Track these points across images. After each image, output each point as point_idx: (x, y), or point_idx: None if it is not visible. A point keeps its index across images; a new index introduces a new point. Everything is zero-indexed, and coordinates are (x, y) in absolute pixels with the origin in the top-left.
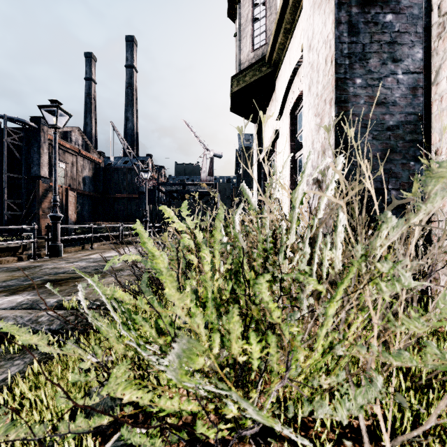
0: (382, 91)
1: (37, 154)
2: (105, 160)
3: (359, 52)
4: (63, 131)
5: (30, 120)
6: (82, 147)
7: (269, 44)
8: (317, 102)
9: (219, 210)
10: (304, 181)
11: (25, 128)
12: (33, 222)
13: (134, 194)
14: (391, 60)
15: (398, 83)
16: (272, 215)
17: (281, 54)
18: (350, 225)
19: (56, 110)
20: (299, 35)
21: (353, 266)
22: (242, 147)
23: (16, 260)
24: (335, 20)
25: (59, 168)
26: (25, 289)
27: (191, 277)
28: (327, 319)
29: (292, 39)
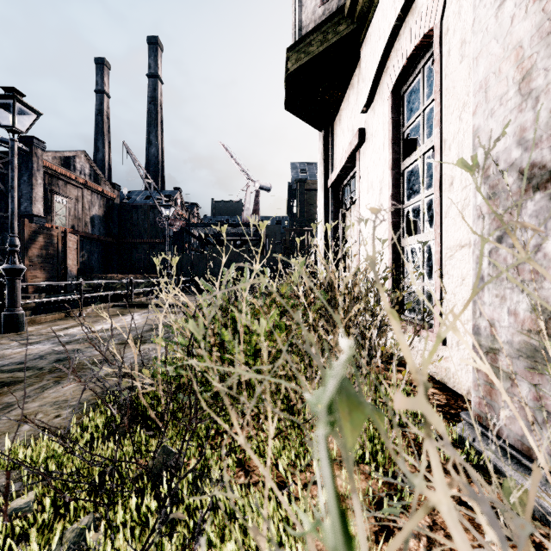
0: None
1: (28, 185)
2: (121, 196)
3: None
4: (64, 156)
5: (19, 141)
6: (89, 178)
7: None
8: None
9: None
10: None
11: None
12: None
13: (158, 238)
14: None
15: None
16: None
17: None
18: None
19: (12, 103)
20: None
21: None
22: (295, 178)
23: None
24: None
25: (58, 204)
26: None
27: None
28: None
29: None
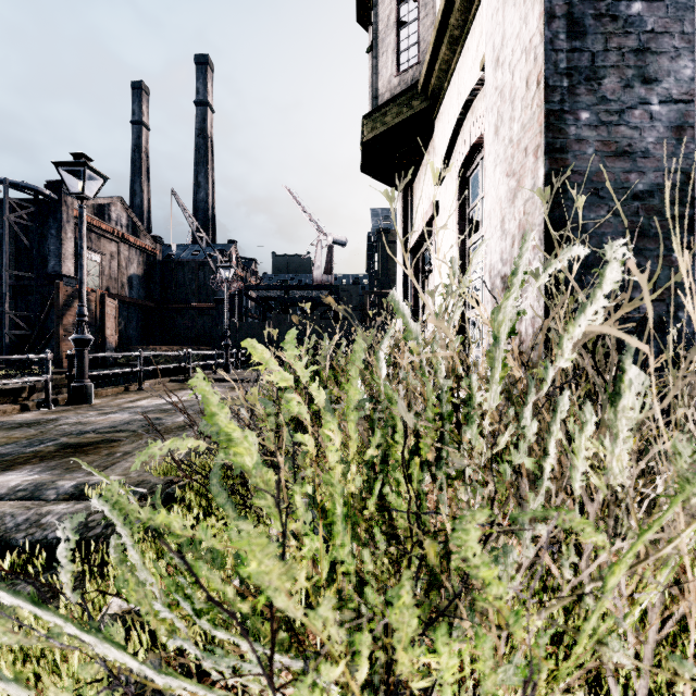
0: (625, 133)
1: (56, 239)
2: (164, 250)
3: (585, 67)
4: (98, 204)
5: (45, 187)
6: (126, 229)
7: (423, 63)
8: (511, 152)
9: (355, 345)
10: (518, 290)
11: (38, 200)
12: (50, 347)
13: (208, 303)
14: (640, 80)
15: (652, 119)
16: (453, 352)
17: (443, 78)
18: (599, 373)
19: (83, 170)
20: (474, 46)
21: (679, 495)
22: (377, 228)
23: (18, 410)
24: (545, 12)
25: (90, 262)
26: (27, 461)
27: (302, 464)
28: (602, 597)
29: (462, 53)
